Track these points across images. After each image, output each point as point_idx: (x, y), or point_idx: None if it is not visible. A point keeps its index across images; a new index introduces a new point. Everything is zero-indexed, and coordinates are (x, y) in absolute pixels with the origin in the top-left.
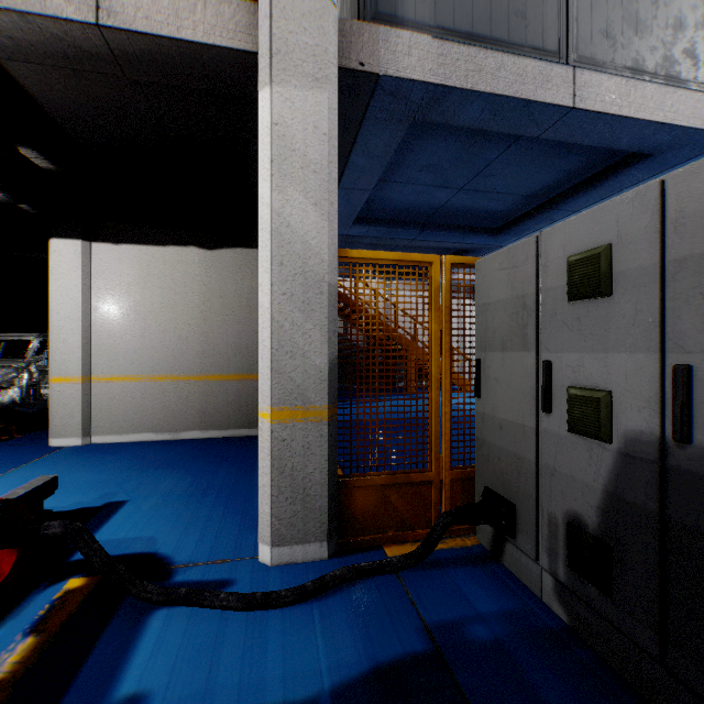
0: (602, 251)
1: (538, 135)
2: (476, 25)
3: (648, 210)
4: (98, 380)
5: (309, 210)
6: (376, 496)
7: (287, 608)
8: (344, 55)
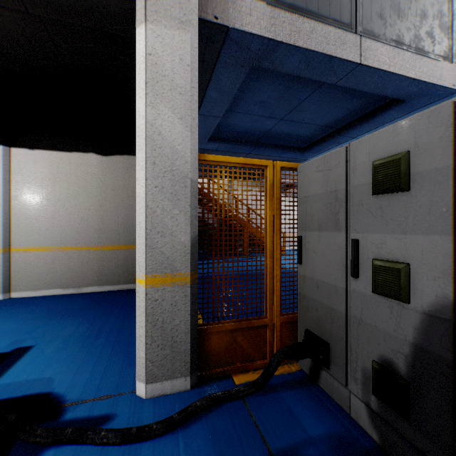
0: (402, 156)
1: (335, 83)
2: (297, 0)
3: (442, 124)
4: (17, 250)
5: (176, 123)
6: (227, 338)
7: (157, 439)
8: (203, 10)
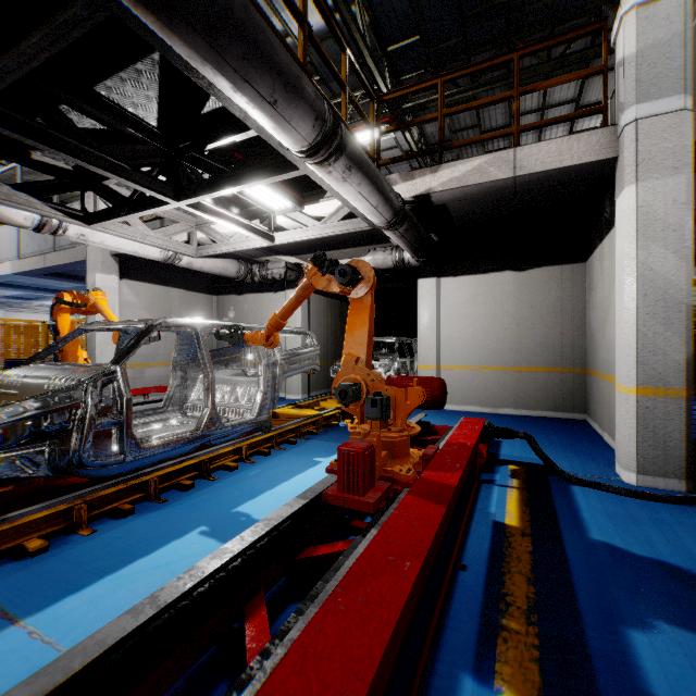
0: None
1: None
2: None
3: None
4: (444, 367)
5: (667, 257)
6: None
7: (663, 503)
8: (693, 132)
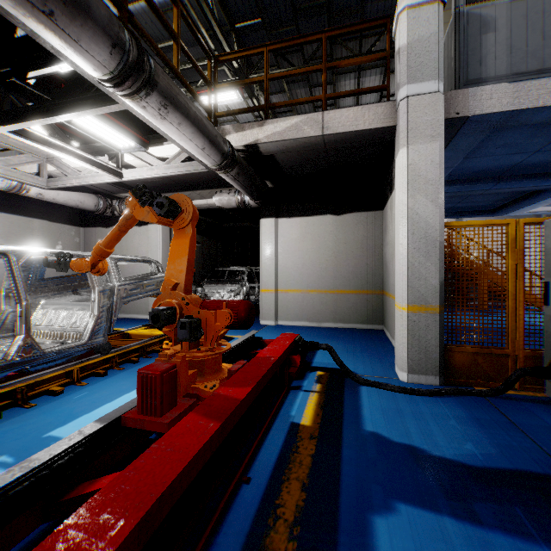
0: None
1: None
2: (545, 62)
3: None
4: (281, 291)
5: (428, 205)
6: (468, 358)
7: (423, 396)
8: (446, 112)
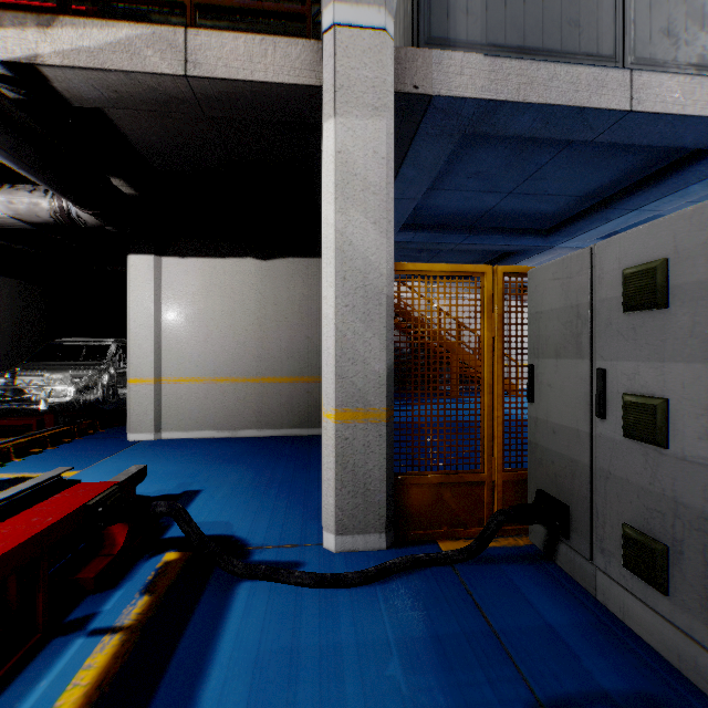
0: (657, 265)
1: (592, 139)
2: (528, 38)
3: (704, 227)
4: (167, 381)
5: (369, 229)
6: (430, 494)
7: (354, 589)
8: (399, 80)
